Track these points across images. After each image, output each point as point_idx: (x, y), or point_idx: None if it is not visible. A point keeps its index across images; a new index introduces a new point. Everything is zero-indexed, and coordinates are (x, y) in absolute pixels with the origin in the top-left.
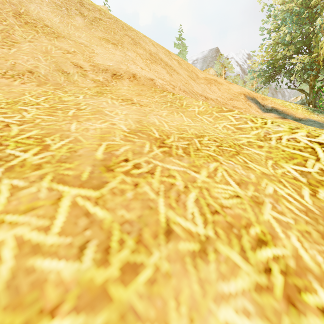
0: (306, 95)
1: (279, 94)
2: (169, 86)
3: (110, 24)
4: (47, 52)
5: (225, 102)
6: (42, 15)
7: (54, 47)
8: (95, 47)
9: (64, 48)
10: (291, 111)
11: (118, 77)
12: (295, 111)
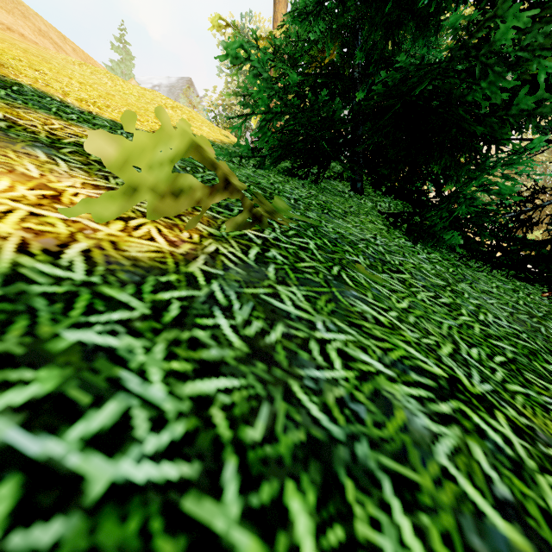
0: None
1: None
2: None
3: None
4: None
5: None
6: None
7: None
8: None
9: None
10: None
11: (11, 31)
12: None
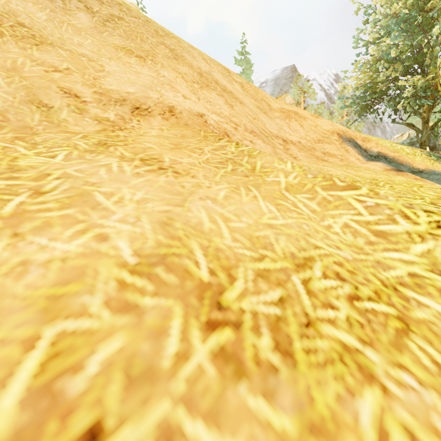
0: (417, 133)
1: (377, 130)
2: (229, 124)
3: (136, 26)
4: (15, 70)
5: (311, 145)
6: (15, 7)
7: (31, 60)
8: (106, 62)
9: (49, 62)
10: (406, 159)
11: (143, 112)
12: (412, 158)
